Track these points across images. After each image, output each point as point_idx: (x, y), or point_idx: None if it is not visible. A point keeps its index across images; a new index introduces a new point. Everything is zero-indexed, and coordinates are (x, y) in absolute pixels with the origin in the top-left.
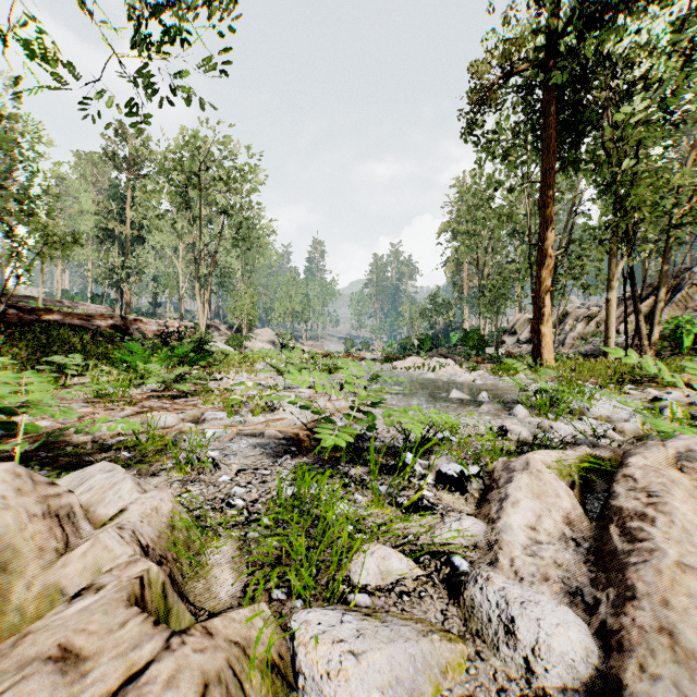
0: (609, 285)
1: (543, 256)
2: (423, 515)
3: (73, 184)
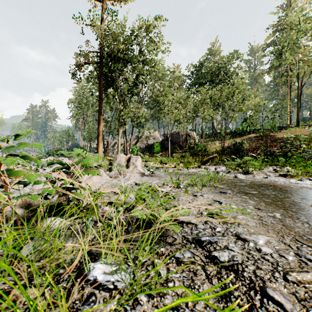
0: (118, 135)
1: (99, 124)
2: (39, 172)
3: None
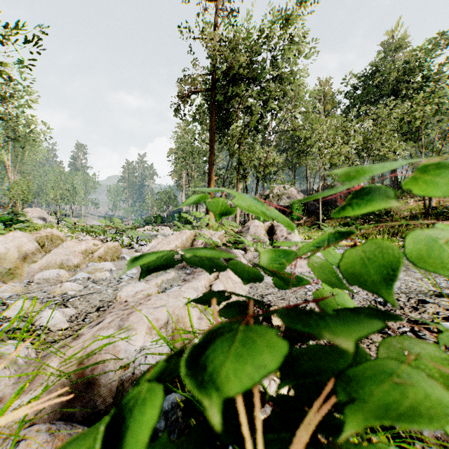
0: None
1: (210, 179)
2: (134, 249)
3: None
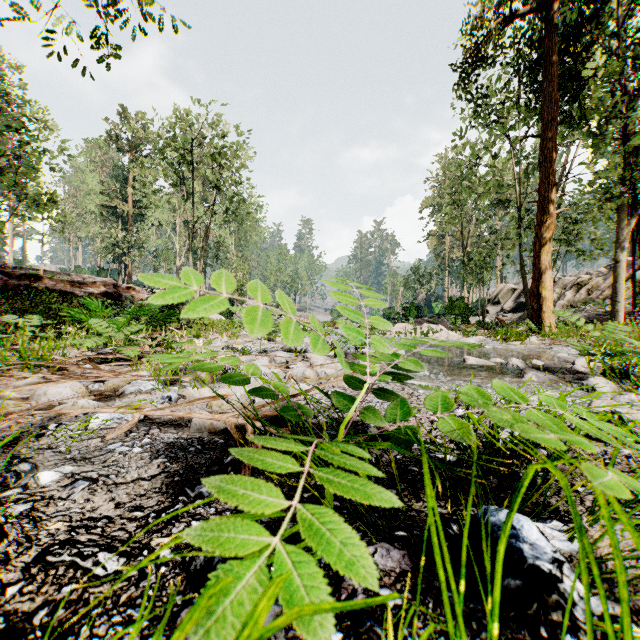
0: (616, 245)
1: (544, 214)
2: None
3: (80, 166)
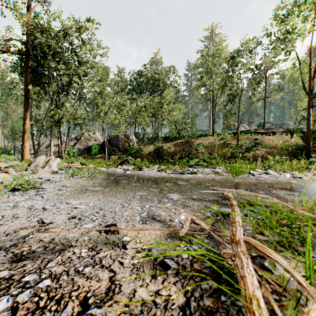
0: (51, 136)
1: (26, 123)
2: None
3: None
